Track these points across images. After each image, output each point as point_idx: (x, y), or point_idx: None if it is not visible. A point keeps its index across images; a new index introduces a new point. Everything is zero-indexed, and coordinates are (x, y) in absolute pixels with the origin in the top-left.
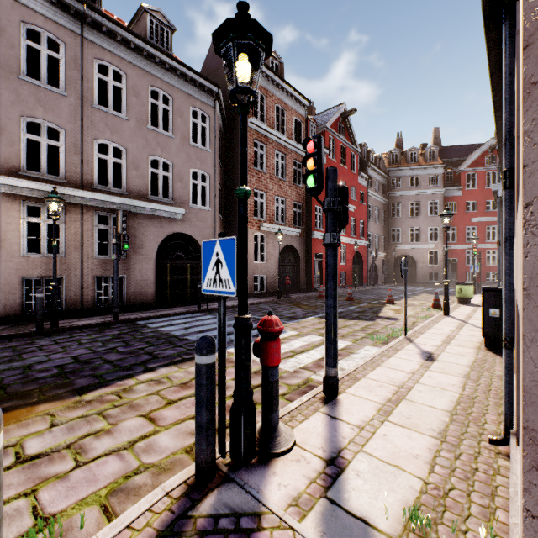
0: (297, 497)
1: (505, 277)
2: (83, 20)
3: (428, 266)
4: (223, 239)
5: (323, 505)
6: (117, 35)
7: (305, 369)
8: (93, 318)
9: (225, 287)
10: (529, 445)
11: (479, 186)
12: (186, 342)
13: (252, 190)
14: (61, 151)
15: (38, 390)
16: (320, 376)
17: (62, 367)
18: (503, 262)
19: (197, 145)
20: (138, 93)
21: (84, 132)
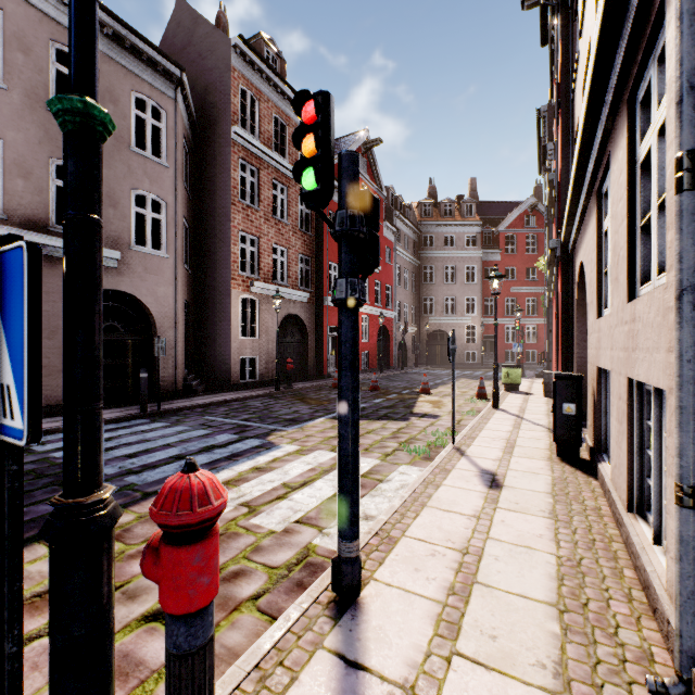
0: None
1: (682, 366)
2: None
3: (465, 345)
4: None
5: None
6: None
7: (304, 523)
8: None
9: (3, 410)
10: None
11: (519, 250)
12: None
13: (237, 232)
14: None
15: None
16: (330, 537)
17: None
18: (677, 337)
19: (144, 152)
20: (28, 48)
21: None
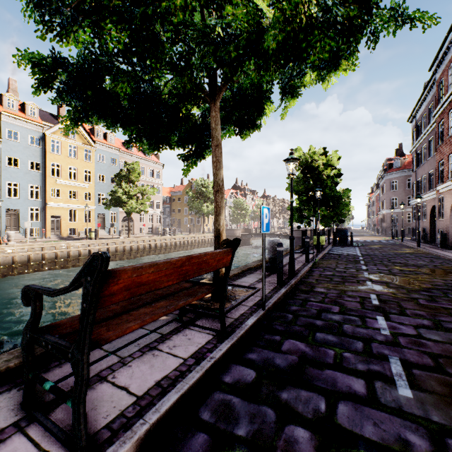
0: None
1: None
2: None
3: None
4: None
5: None
6: None
7: None
8: None
9: None
10: None
11: None
12: None
13: None
14: None
15: None
16: None
17: None
18: None
19: None
20: None
21: None
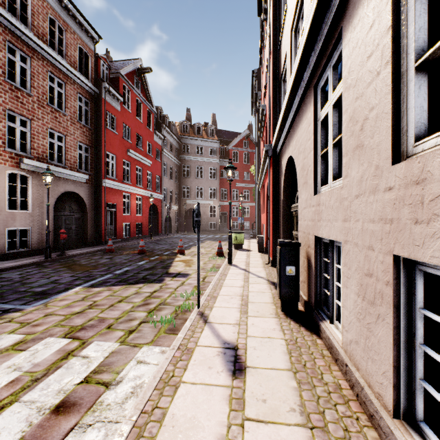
0: None
1: None
2: None
3: (209, 218)
4: None
5: None
6: None
7: None
8: None
9: None
10: None
11: (240, 161)
12: None
13: (3, 110)
14: None
15: None
16: None
17: None
18: None
19: None
20: None
21: None
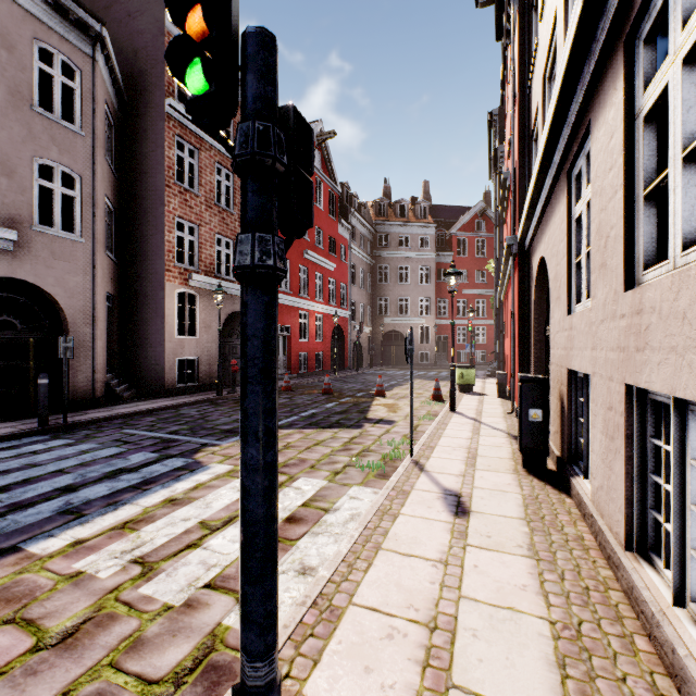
0: None
1: None
2: None
3: (419, 345)
4: None
5: None
6: None
7: (217, 588)
8: None
9: None
10: None
11: (470, 253)
12: None
13: (173, 218)
14: None
15: None
16: None
17: None
18: None
19: (50, 114)
20: None
21: None
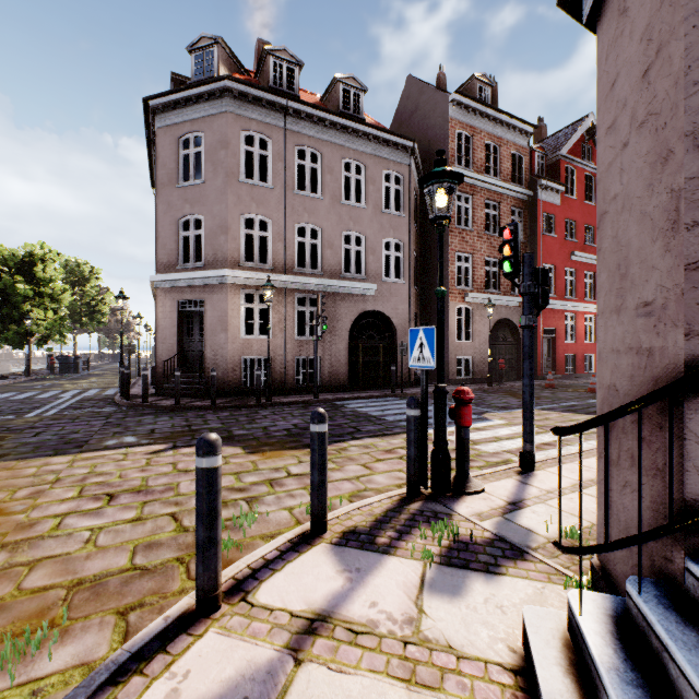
0: (479, 513)
1: None
2: (286, 113)
3: None
4: (425, 328)
5: (498, 519)
6: (313, 118)
7: (507, 452)
8: (295, 396)
9: (427, 363)
10: (598, 446)
11: None
12: (384, 421)
13: (454, 254)
14: (269, 240)
15: (280, 442)
16: None
17: (288, 430)
18: None
19: (389, 211)
20: (332, 170)
21: (286, 219)
